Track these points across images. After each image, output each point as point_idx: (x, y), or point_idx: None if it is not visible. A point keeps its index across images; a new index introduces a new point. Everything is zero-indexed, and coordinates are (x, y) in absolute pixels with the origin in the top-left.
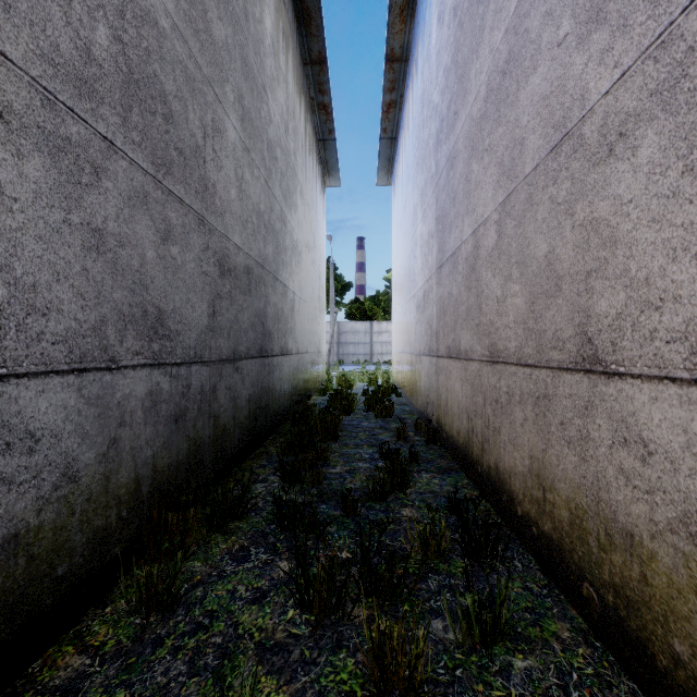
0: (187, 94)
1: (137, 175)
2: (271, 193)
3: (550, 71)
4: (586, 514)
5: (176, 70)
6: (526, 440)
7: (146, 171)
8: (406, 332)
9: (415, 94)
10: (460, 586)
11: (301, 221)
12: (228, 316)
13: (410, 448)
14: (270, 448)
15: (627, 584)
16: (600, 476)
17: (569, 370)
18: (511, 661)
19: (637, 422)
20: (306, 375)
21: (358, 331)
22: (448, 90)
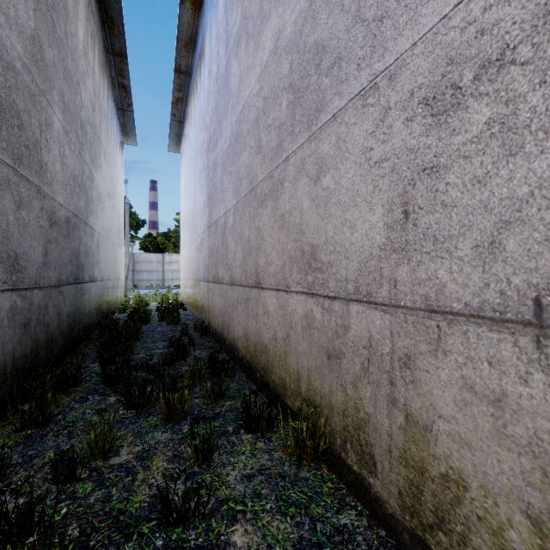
0: (31, 106)
1: (5, 169)
2: (83, 160)
3: (249, 156)
4: (257, 345)
5: (25, 93)
6: (242, 321)
7: (9, 165)
8: (190, 265)
9: (196, 104)
10: (209, 388)
11: (104, 176)
12: (55, 255)
13: (189, 338)
14: (85, 350)
15: (265, 364)
16: (260, 328)
17: (253, 287)
18: (225, 403)
19: (267, 305)
20: (108, 297)
21: (152, 261)
22: (213, 123)
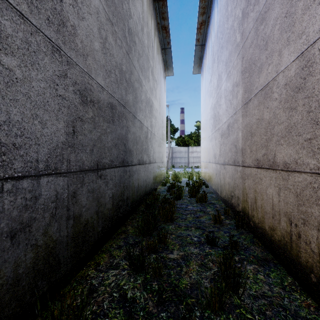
0: None
1: None
2: (131, 62)
3: None
4: None
5: None
6: None
7: None
8: (212, 151)
9: (220, 6)
10: None
11: (151, 88)
12: (90, 136)
13: (229, 237)
14: (128, 227)
15: None
16: None
17: None
18: None
19: None
20: (155, 175)
21: (182, 151)
22: None
